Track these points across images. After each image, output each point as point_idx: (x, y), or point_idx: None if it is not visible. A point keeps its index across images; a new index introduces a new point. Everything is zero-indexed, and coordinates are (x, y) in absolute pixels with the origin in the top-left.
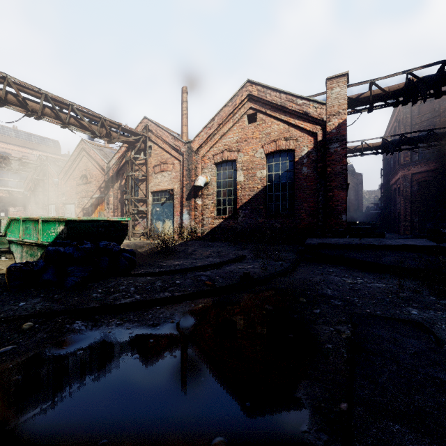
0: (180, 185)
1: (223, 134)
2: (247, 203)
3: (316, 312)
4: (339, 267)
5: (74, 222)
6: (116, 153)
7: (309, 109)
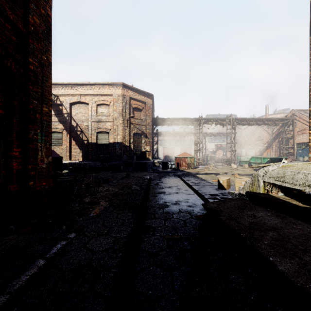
0: None
1: None
2: None
3: None
4: None
5: (272, 158)
6: (276, 127)
7: None
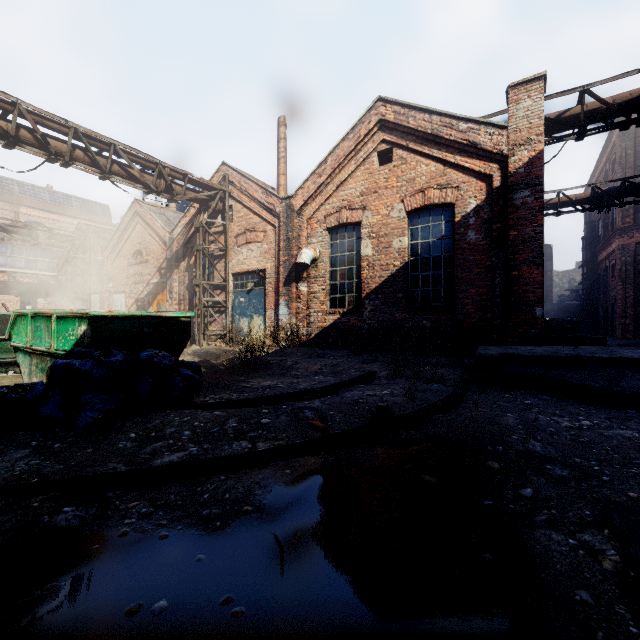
0: (274, 262)
1: (340, 183)
2: (378, 290)
3: (525, 495)
4: (540, 397)
5: (102, 319)
6: (182, 218)
7: (478, 136)
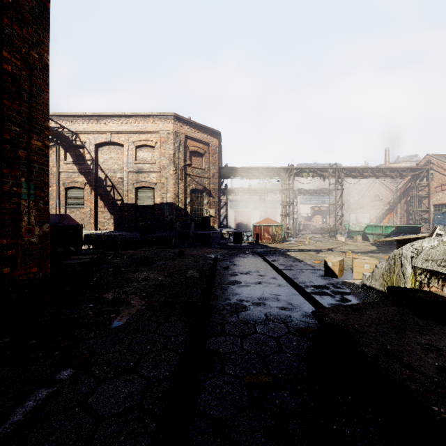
0: None
1: None
2: None
3: None
4: None
5: (398, 227)
6: (402, 180)
7: None
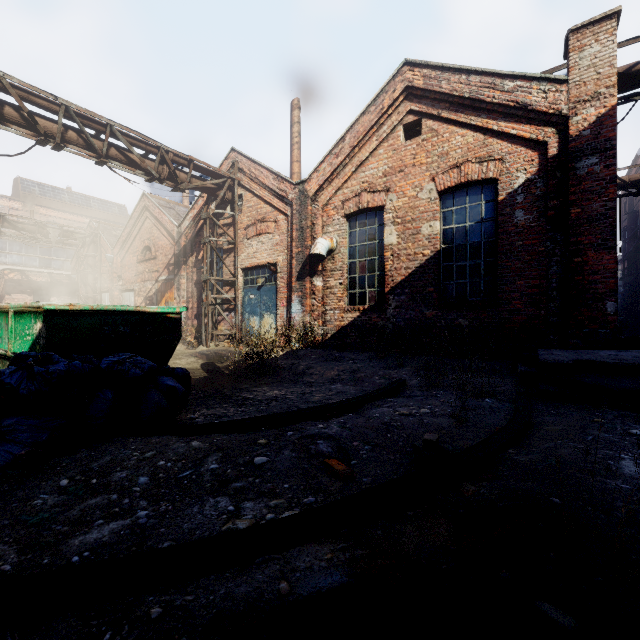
0: (287, 255)
1: (359, 163)
2: (404, 283)
3: None
4: None
5: (61, 315)
6: (190, 210)
7: (529, 96)
